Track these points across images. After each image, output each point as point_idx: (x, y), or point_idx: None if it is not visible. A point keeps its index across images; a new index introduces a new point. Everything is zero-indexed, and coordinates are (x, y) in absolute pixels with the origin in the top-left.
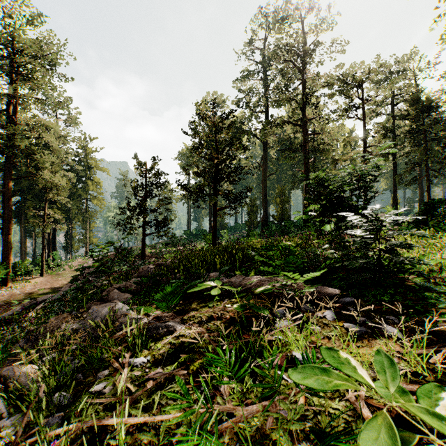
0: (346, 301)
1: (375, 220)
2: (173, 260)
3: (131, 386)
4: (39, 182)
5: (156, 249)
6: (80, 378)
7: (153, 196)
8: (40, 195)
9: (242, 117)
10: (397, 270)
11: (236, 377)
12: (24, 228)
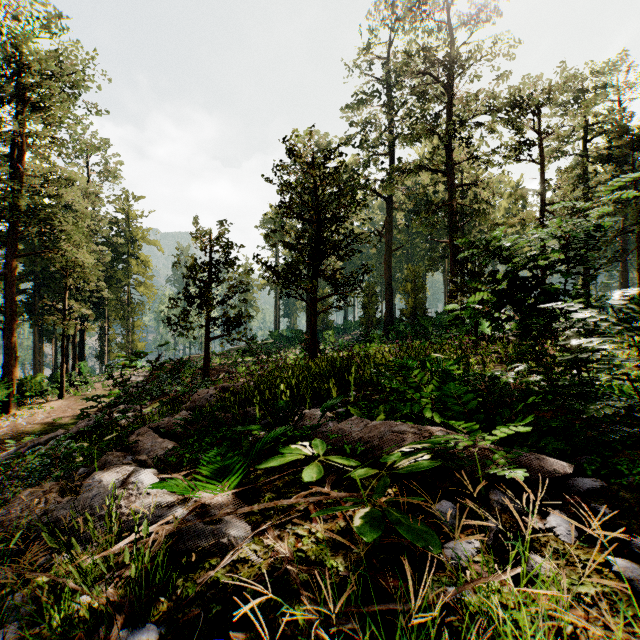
0: (584, 487)
1: None
2: (246, 383)
3: None
4: (56, 261)
5: (228, 359)
6: None
7: (222, 281)
8: (60, 280)
9: (355, 164)
10: None
11: None
12: (38, 328)
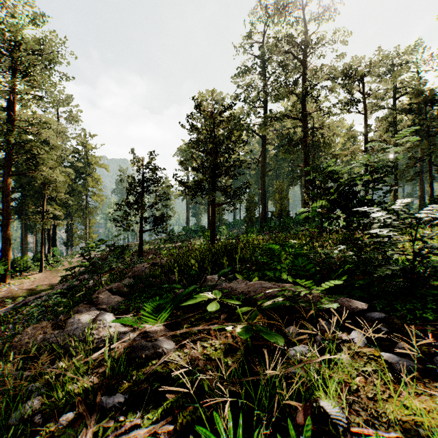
0: (375, 317)
1: (409, 217)
2: (169, 260)
3: None
4: (38, 179)
5: (155, 245)
6: (39, 420)
7: (151, 192)
8: (40, 191)
9: (241, 113)
10: None
11: None
12: (24, 224)
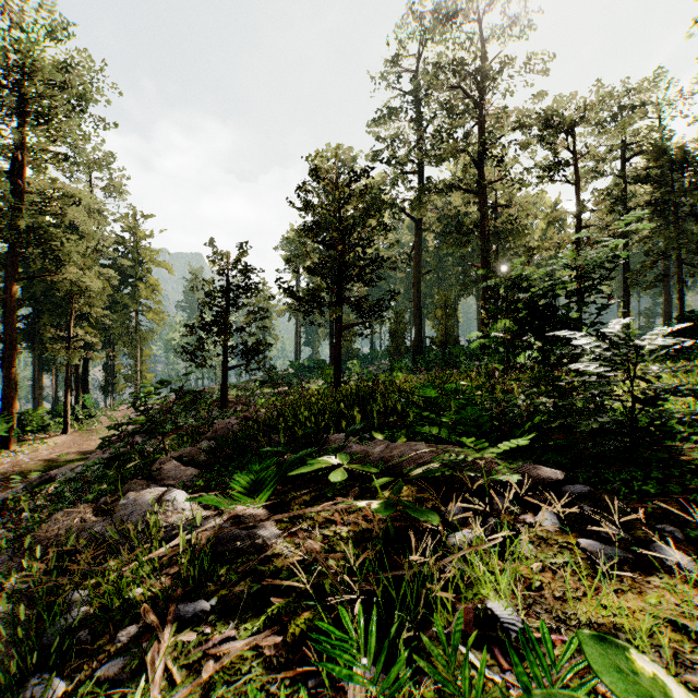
0: (575, 492)
1: (626, 345)
2: (270, 412)
3: (174, 665)
4: (60, 285)
5: (246, 391)
6: (86, 638)
7: (240, 307)
8: (63, 305)
9: (382, 181)
10: (669, 437)
11: (381, 690)
12: (38, 358)
